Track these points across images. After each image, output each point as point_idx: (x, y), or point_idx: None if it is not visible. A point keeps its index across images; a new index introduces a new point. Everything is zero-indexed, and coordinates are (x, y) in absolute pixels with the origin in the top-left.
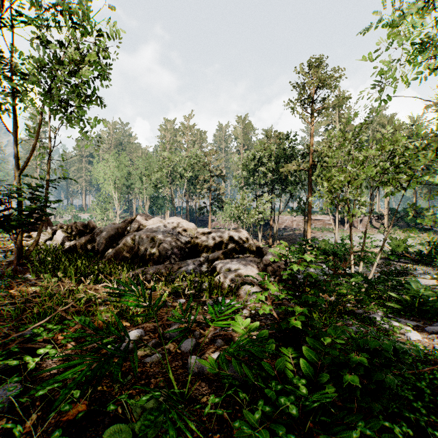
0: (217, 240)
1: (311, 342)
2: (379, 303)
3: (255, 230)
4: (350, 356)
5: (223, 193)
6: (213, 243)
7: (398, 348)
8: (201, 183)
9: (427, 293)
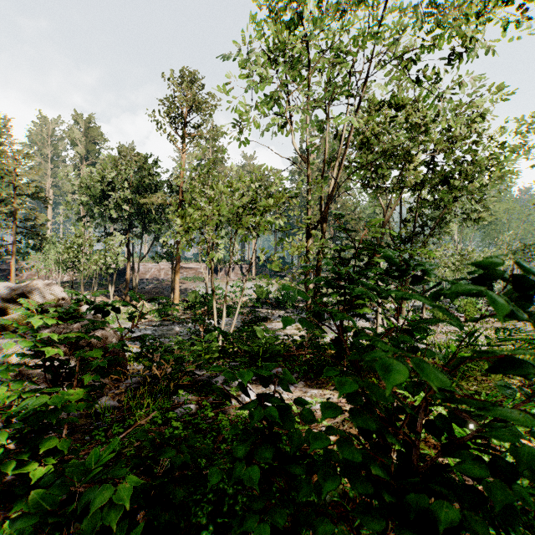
0: None
1: (38, 502)
2: (232, 359)
3: (105, 283)
4: None
5: (43, 225)
6: None
7: (176, 462)
8: None
9: (270, 340)
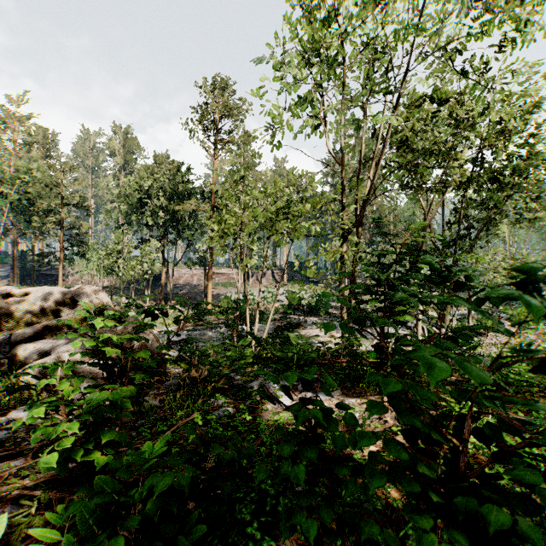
0: (41, 306)
1: (101, 486)
2: (266, 365)
3: (142, 288)
4: (99, 538)
5: (86, 232)
6: (32, 312)
7: (224, 458)
8: (43, 213)
9: (304, 347)
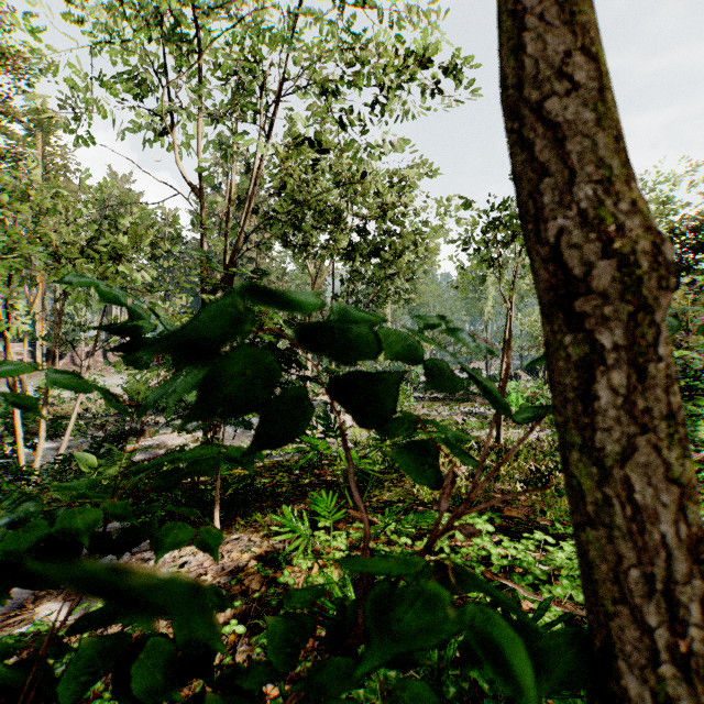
0: None
1: None
2: None
3: None
4: None
5: None
6: None
7: None
8: None
9: (109, 473)
